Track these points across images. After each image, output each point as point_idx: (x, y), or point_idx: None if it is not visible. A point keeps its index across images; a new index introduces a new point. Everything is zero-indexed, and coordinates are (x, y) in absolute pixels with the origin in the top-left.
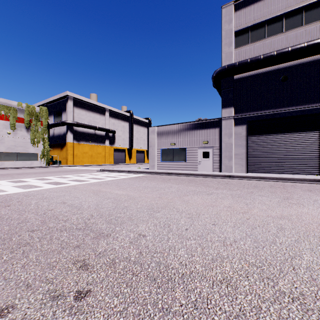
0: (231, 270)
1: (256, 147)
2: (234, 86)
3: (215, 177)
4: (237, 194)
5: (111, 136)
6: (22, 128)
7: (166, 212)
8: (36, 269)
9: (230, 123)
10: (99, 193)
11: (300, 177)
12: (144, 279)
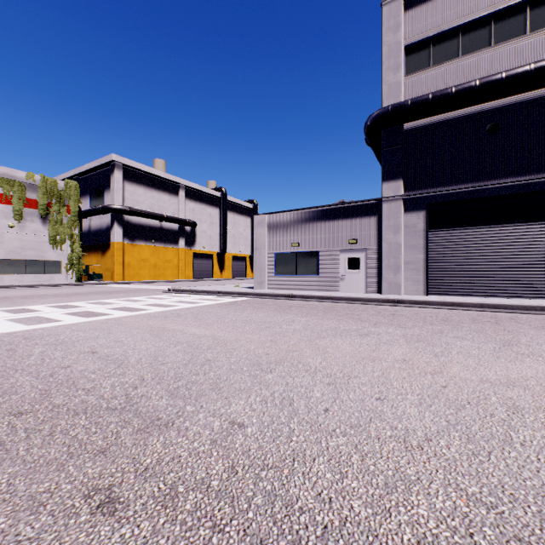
0: (431, 516)
1: (443, 249)
2: (403, 143)
3: (370, 303)
4: (414, 335)
5: (189, 232)
6: (34, 218)
7: (285, 372)
8: None
9: (397, 207)
10: (161, 333)
11: (524, 304)
12: (238, 541)
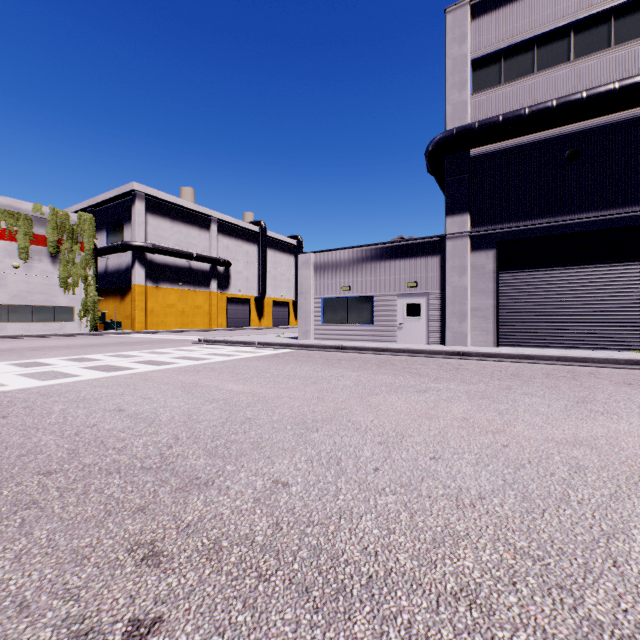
0: (476, 568)
1: (516, 294)
2: (470, 171)
3: (432, 356)
4: (479, 391)
5: (223, 273)
6: (42, 257)
7: (333, 431)
8: (45, 565)
9: (463, 245)
10: (194, 389)
11: (607, 356)
12: (284, 589)
